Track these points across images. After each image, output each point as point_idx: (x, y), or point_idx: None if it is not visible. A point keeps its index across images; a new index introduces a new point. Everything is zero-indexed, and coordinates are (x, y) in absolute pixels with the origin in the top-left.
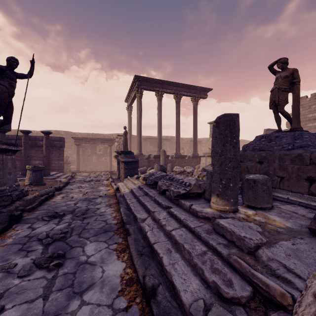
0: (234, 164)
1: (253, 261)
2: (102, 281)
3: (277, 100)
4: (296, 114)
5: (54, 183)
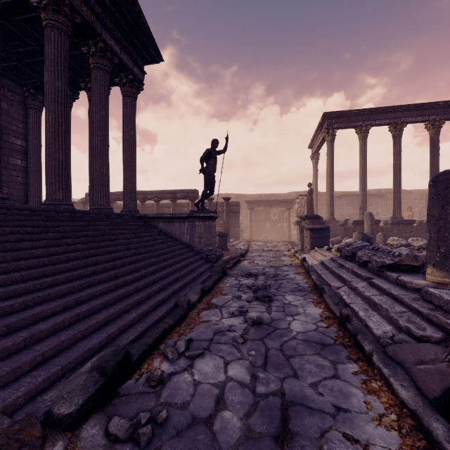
0: None
1: None
2: (305, 314)
3: None
4: None
5: (235, 250)
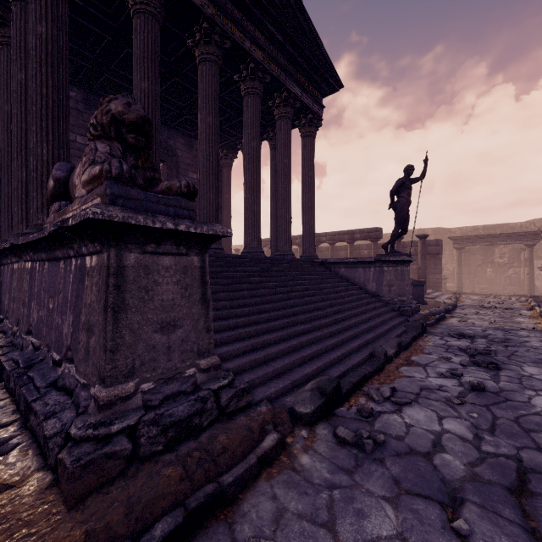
0: None
1: None
2: None
3: None
4: None
5: (435, 304)
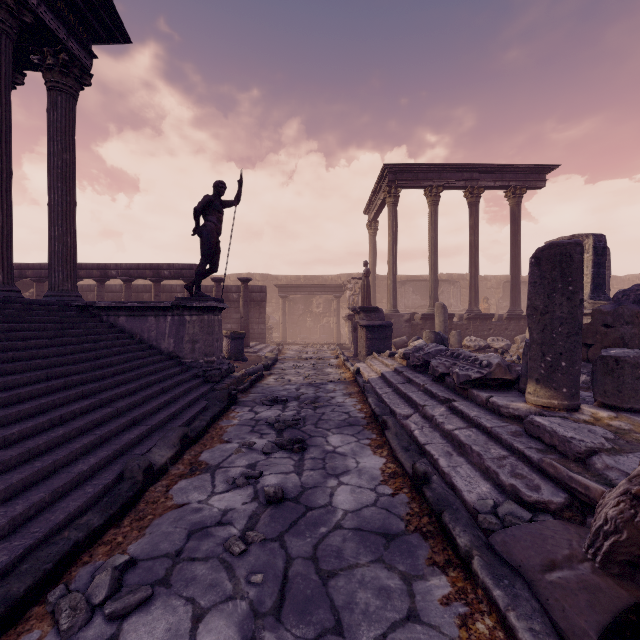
0: (570, 328)
1: (580, 469)
2: (358, 470)
3: None
4: None
5: (257, 359)
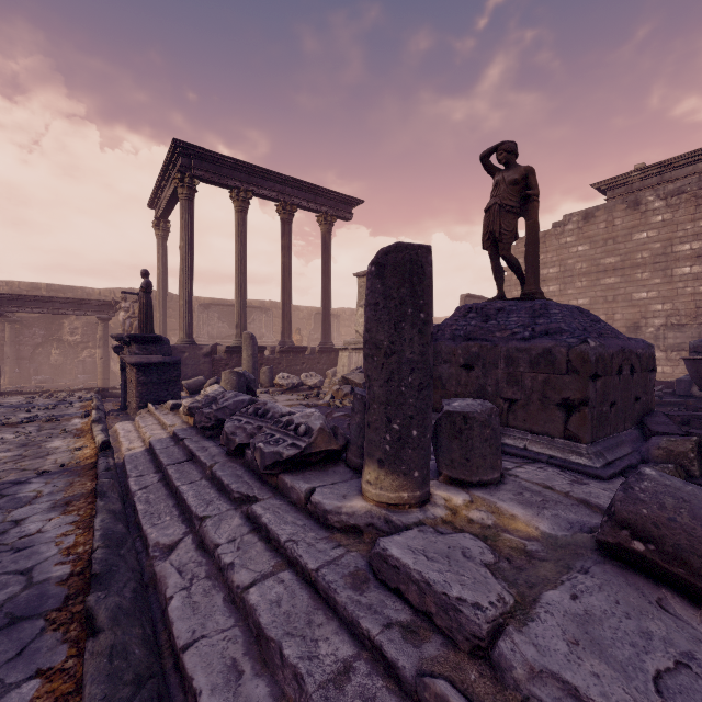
0: (422, 377)
1: (490, 688)
2: None
3: (498, 231)
4: (534, 263)
5: None
